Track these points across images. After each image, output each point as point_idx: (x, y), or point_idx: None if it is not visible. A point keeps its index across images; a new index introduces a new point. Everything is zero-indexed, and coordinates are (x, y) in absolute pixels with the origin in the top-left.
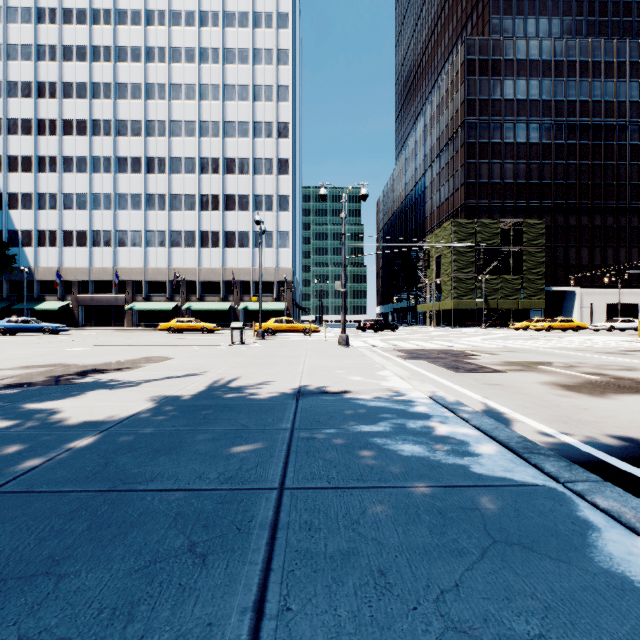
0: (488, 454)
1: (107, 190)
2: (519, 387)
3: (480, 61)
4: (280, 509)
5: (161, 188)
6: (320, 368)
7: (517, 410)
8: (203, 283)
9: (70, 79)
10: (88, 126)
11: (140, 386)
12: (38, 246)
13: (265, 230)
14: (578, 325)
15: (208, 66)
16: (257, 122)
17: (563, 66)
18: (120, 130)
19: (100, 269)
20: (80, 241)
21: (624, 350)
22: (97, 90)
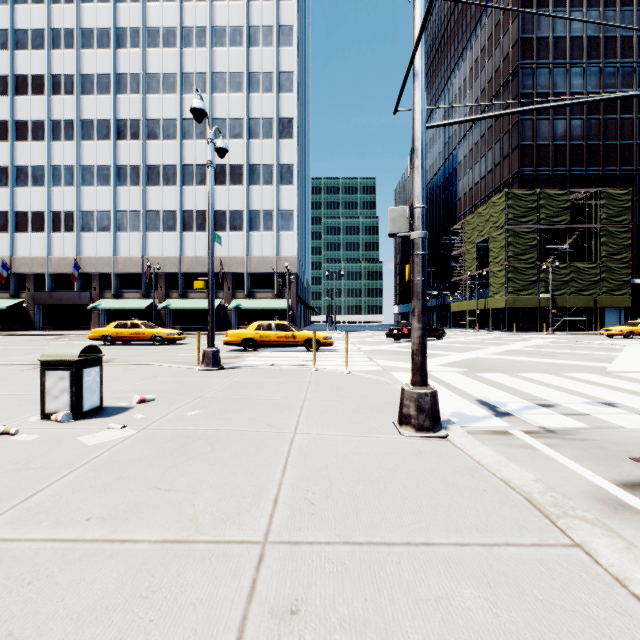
0: None
1: (69, 161)
2: None
3: None
4: None
5: (134, 158)
6: None
7: None
8: (186, 276)
9: (24, 25)
10: (46, 83)
11: None
12: None
13: (225, 149)
14: None
15: (192, 4)
16: (253, 73)
17: None
18: (84, 87)
19: (60, 259)
20: (36, 225)
21: None
22: (57, 38)
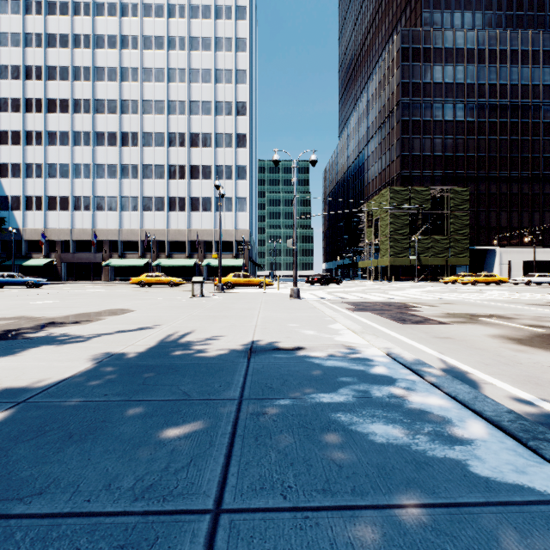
0: (482, 440)
1: (87, 161)
2: (471, 341)
3: (413, 49)
4: None
5: (134, 159)
6: (273, 321)
7: (480, 368)
8: (171, 242)
9: (54, 63)
10: (70, 105)
11: (89, 341)
12: (26, 210)
13: (224, 194)
14: (500, 279)
15: (175, 52)
16: (218, 102)
17: (485, 54)
18: (98, 108)
19: (80, 230)
20: (63, 205)
21: None
22: (78, 73)
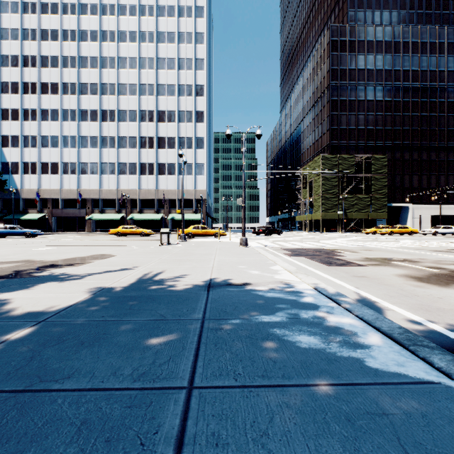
0: (377, 346)
1: (73, 133)
2: (381, 279)
3: (341, 41)
4: (187, 415)
5: (112, 132)
6: (226, 263)
7: (385, 299)
8: (142, 200)
9: (46, 53)
10: (59, 87)
11: (84, 279)
12: (23, 174)
13: (186, 161)
14: (412, 230)
15: (146, 44)
16: (181, 85)
17: (400, 45)
18: (82, 90)
19: (68, 190)
20: (53, 170)
21: (450, 249)
22: (66, 61)
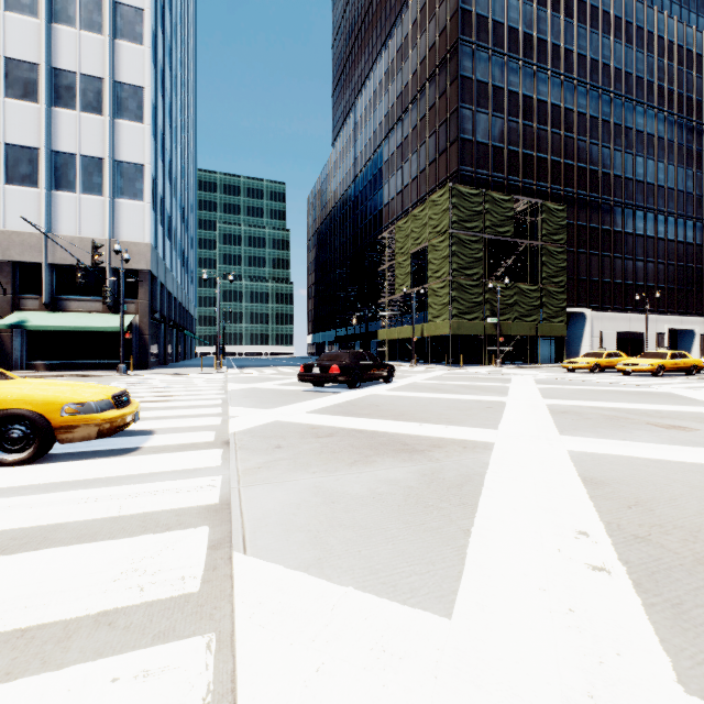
0: None
1: None
2: None
3: None
4: None
5: None
6: None
7: None
8: None
9: None
10: None
11: None
12: None
13: None
14: (695, 363)
15: None
16: None
17: (573, 4)
18: None
19: None
20: None
21: None
22: None
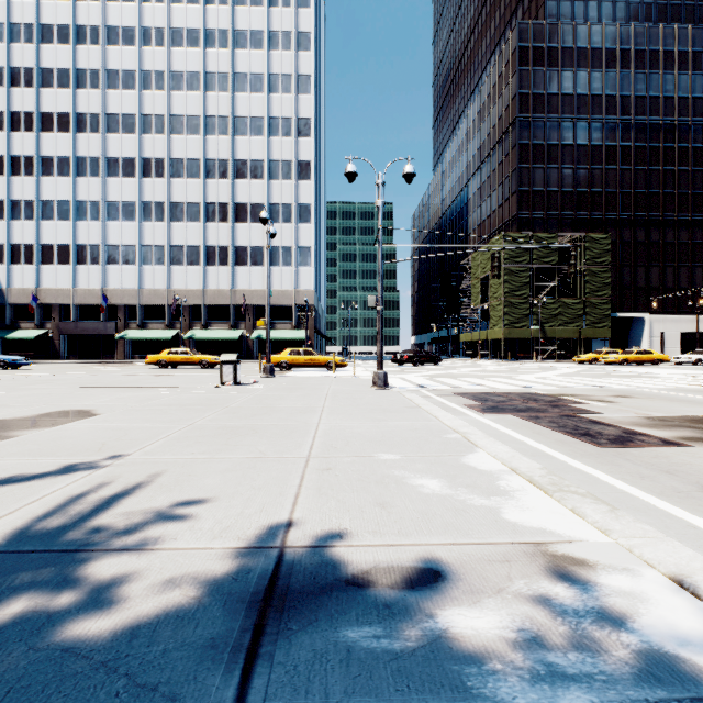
0: None
1: (94, 197)
2: None
3: (534, 49)
4: None
5: (159, 195)
6: (345, 443)
7: None
8: (209, 308)
9: (50, 64)
10: (71, 121)
11: None
12: (11, 263)
13: (275, 233)
14: (658, 357)
15: (215, 51)
16: (273, 118)
17: (630, 56)
18: (110, 126)
19: (86, 291)
20: (62, 257)
21: None
22: (82, 78)
